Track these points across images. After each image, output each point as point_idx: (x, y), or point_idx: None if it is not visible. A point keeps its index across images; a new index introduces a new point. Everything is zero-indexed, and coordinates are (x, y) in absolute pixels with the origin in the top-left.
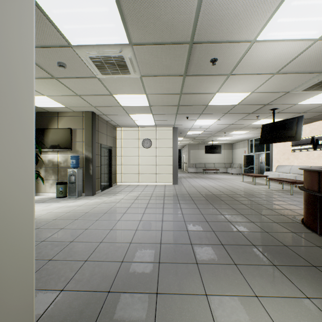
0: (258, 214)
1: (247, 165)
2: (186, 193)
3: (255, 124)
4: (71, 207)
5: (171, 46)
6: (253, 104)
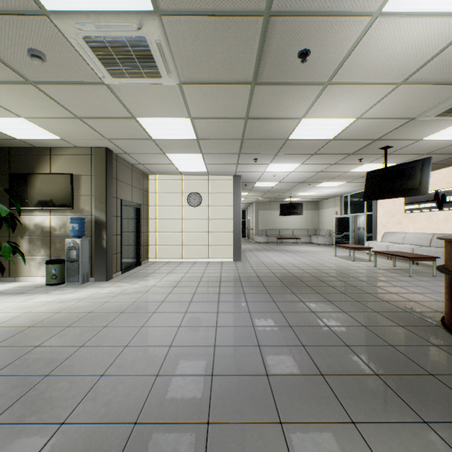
0: (370, 311)
1: (340, 232)
2: (255, 276)
3: (355, 172)
4: (67, 302)
5: (232, 19)
6: (357, 139)
